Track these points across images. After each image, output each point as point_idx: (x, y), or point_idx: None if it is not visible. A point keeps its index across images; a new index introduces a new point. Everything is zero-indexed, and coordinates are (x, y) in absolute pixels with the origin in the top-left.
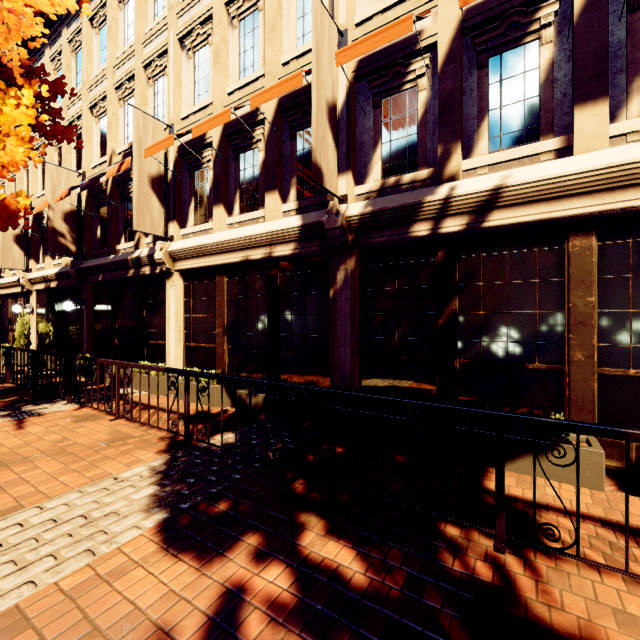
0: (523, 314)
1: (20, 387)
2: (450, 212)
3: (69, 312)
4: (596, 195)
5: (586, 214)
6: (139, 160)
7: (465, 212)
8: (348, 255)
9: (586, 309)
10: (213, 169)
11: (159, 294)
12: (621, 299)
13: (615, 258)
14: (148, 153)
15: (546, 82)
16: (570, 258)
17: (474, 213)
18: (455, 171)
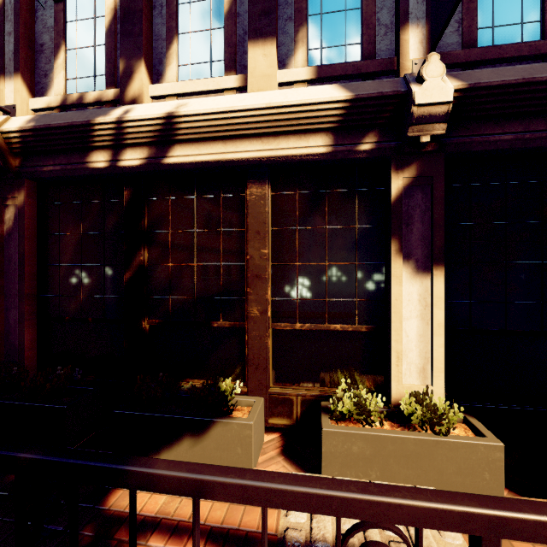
0: (209, 266)
1: None
2: (128, 141)
3: None
4: (264, 139)
5: (257, 159)
6: None
7: (146, 143)
8: (16, 186)
9: (261, 261)
10: None
11: None
12: (290, 252)
13: (285, 209)
14: None
15: (229, 13)
16: (248, 207)
17: (155, 146)
18: (138, 94)
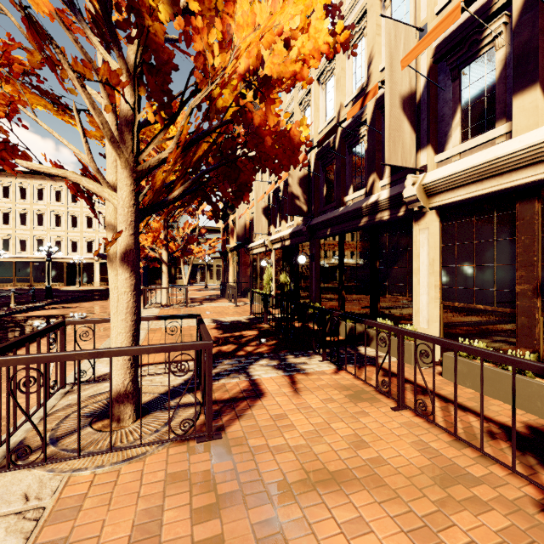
0: None
1: (274, 329)
2: None
3: (299, 265)
4: None
5: None
6: (390, 80)
7: None
8: None
9: None
10: (512, 39)
11: (398, 241)
12: None
13: None
14: (408, 59)
15: None
16: None
17: None
18: None
